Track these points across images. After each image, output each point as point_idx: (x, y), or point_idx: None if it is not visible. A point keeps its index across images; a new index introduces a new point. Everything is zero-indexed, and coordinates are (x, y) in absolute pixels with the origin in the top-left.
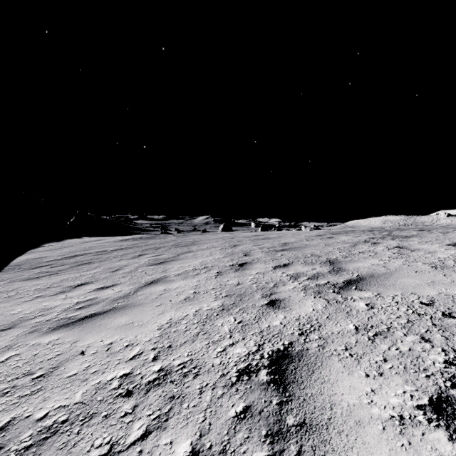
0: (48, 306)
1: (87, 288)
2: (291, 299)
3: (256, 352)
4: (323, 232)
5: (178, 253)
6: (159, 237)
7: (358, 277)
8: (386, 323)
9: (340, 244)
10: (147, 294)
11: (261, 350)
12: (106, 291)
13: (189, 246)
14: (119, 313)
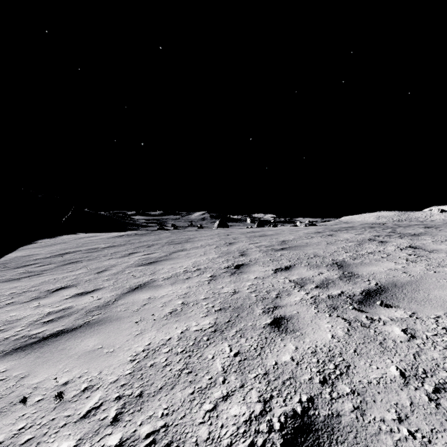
0: (14, 316)
1: (65, 293)
2: (301, 317)
3: (262, 416)
4: (321, 229)
5: (171, 251)
6: (154, 233)
7: (377, 286)
8: (445, 367)
9: (343, 242)
10: (129, 304)
11: (268, 413)
12: (84, 298)
13: (183, 243)
14: (90, 331)
